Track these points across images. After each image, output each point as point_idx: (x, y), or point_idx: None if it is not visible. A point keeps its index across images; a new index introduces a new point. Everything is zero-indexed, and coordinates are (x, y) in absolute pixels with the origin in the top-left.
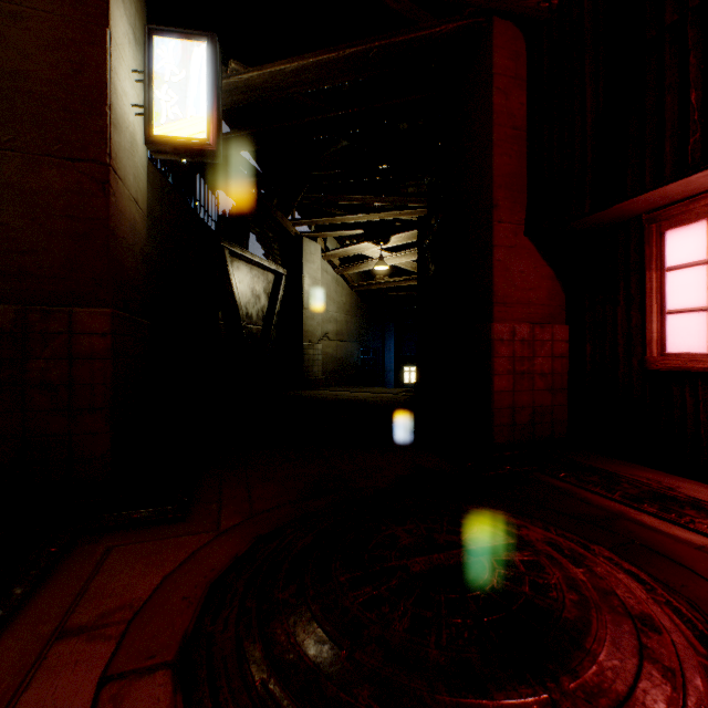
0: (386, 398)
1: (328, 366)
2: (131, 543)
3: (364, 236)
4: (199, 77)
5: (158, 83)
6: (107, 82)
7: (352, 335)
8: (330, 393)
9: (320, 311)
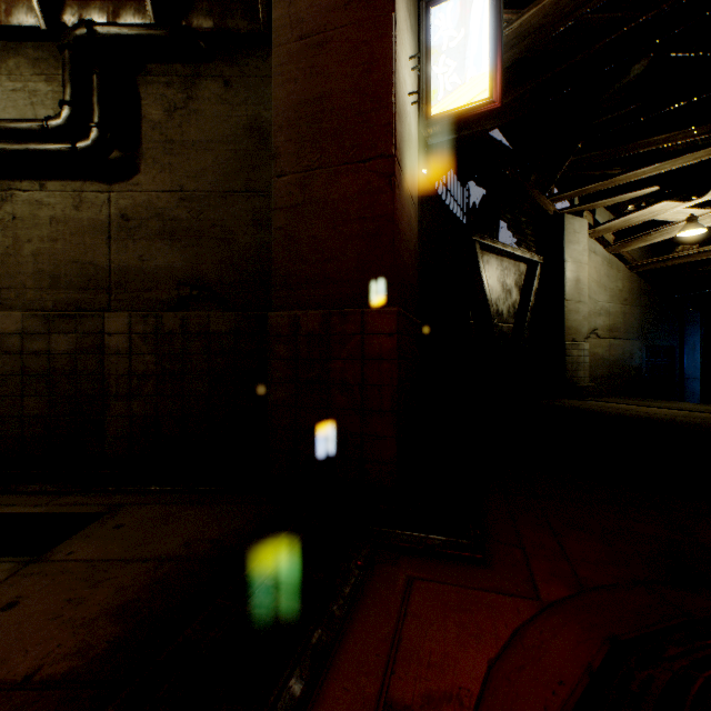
0: None
1: (595, 371)
2: (430, 580)
3: (653, 196)
4: (479, 28)
5: (435, 58)
6: (392, 70)
7: (631, 331)
8: (606, 405)
9: (586, 302)
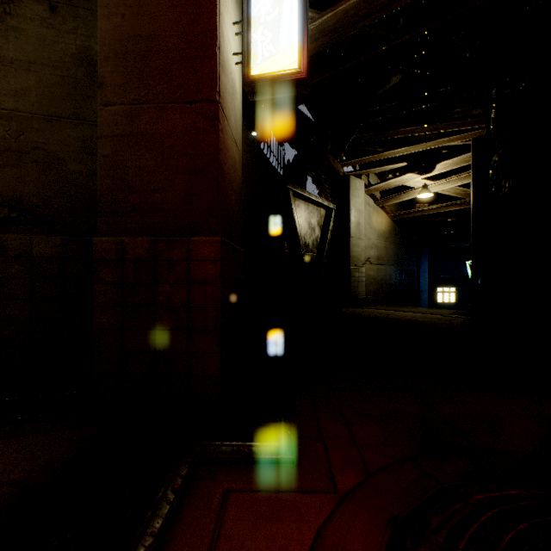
0: (438, 320)
1: (369, 287)
2: (245, 490)
3: (403, 169)
4: (290, 10)
5: (255, 27)
6: (217, 25)
7: (390, 259)
8: (376, 311)
9: (363, 239)
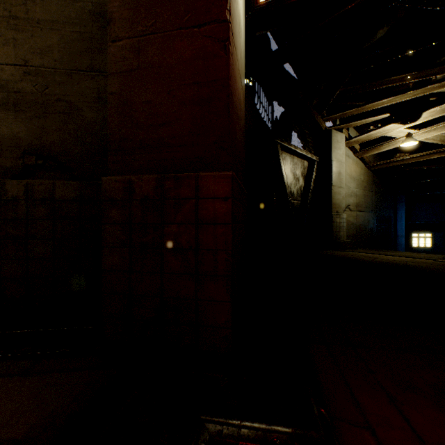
0: (431, 265)
1: (349, 232)
2: None
3: (382, 122)
4: None
5: None
6: None
7: (368, 206)
8: (360, 254)
9: (344, 187)
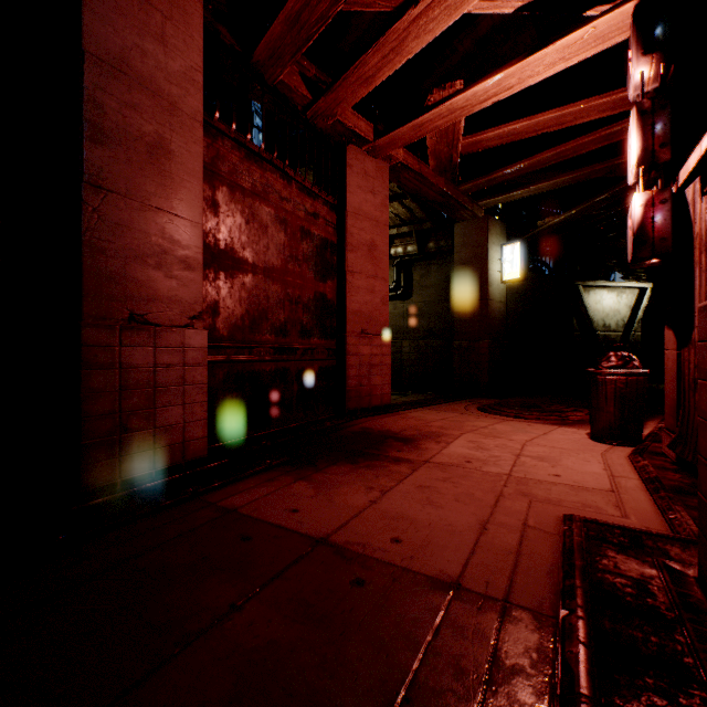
0: None
1: None
2: (486, 399)
3: None
4: (516, 256)
5: (504, 262)
6: (487, 275)
7: None
8: None
9: None
